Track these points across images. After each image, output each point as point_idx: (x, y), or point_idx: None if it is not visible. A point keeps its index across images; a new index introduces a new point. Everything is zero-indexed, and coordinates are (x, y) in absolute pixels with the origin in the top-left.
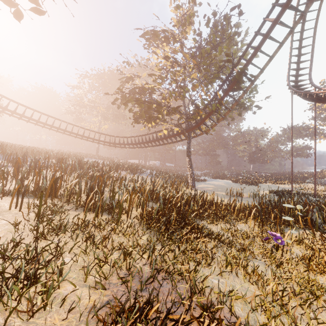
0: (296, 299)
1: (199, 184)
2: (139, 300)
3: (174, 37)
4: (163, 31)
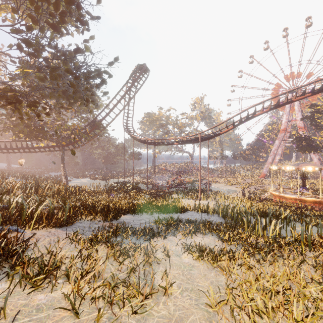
0: None
1: None
2: None
3: None
4: None
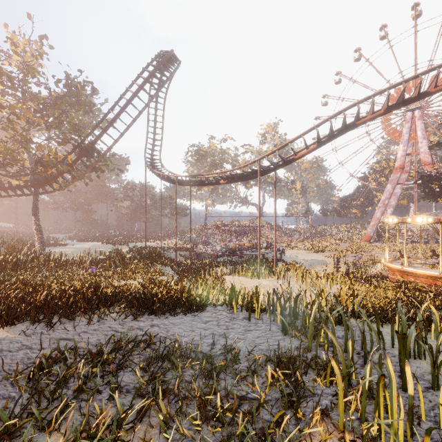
0: None
1: (55, 249)
2: None
3: (12, 81)
4: None
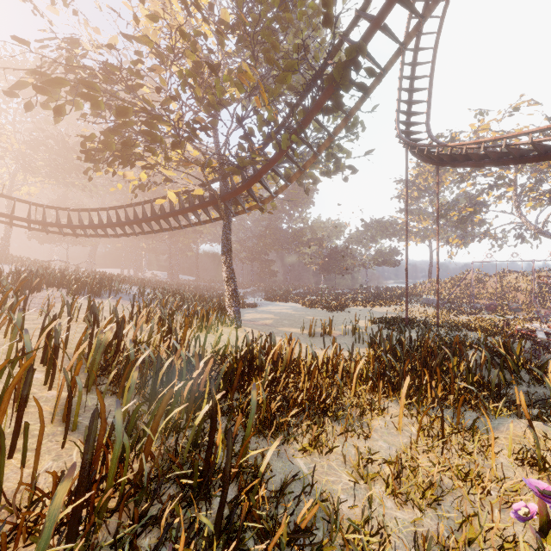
0: None
1: (245, 312)
2: None
3: None
4: None
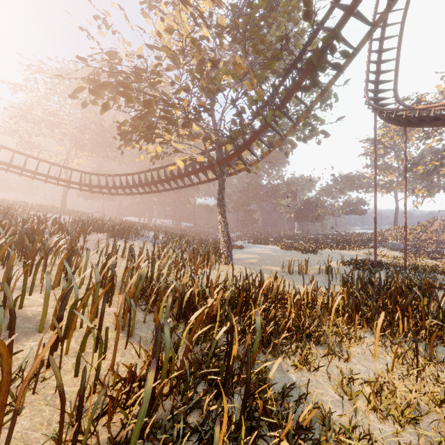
0: None
1: (234, 253)
2: None
3: None
4: None
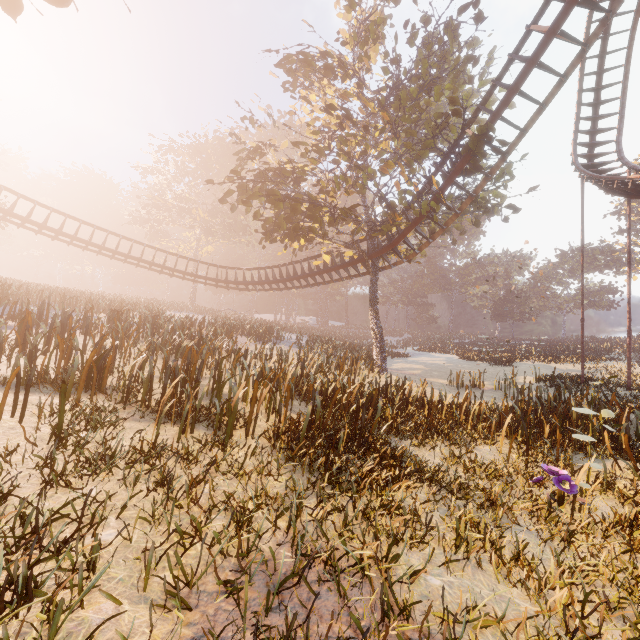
0: (613, 621)
1: (394, 362)
2: (266, 634)
3: (345, 67)
4: (323, 55)
